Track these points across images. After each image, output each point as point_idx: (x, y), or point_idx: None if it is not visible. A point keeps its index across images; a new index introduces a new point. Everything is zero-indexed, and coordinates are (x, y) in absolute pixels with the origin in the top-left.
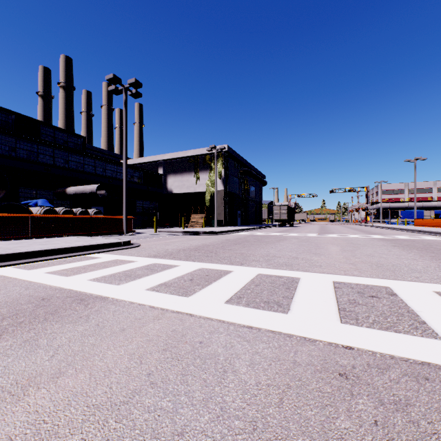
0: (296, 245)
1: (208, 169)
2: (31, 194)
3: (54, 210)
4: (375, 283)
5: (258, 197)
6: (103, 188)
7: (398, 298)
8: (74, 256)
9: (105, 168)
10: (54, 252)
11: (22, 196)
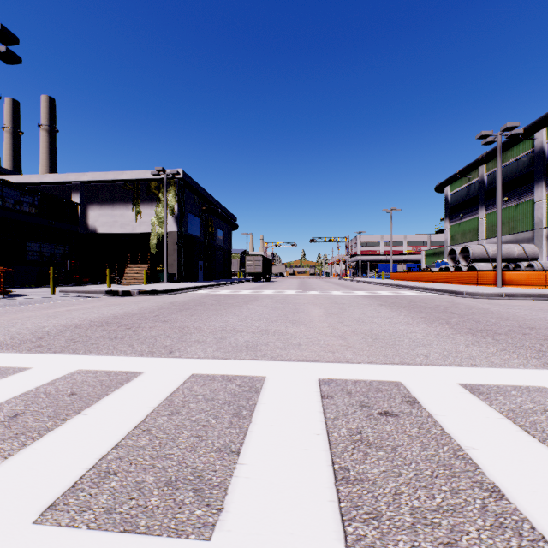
0: (269, 308)
1: (154, 202)
2: None
3: None
4: (380, 376)
5: (226, 244)
6: None
7: (424, 410)
8: None
9: None
10: None
11: None
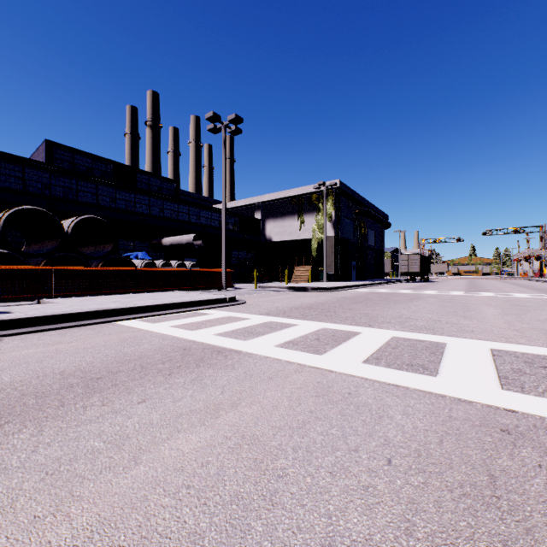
0: (436, 306)
1: (315, 211)
2: (129, 246)
3: (154, 263)
4: None
5: (378, 243)
6: (199, 238)
7: None
8: (185, 312)
9: (199, 215)
10: (168, 307)
11: (121, 249)
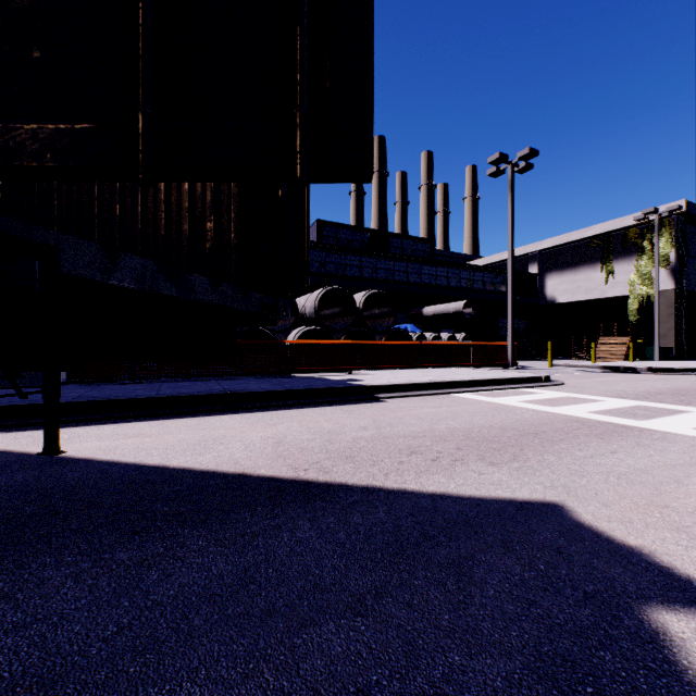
0: None
1: (633, 254)
2: None
3: (424, 336)
4: None
5: None
6: (468, 305)
7: None
8: (505, 389)
9: (458, 277)
10: (485, 383)
11: None
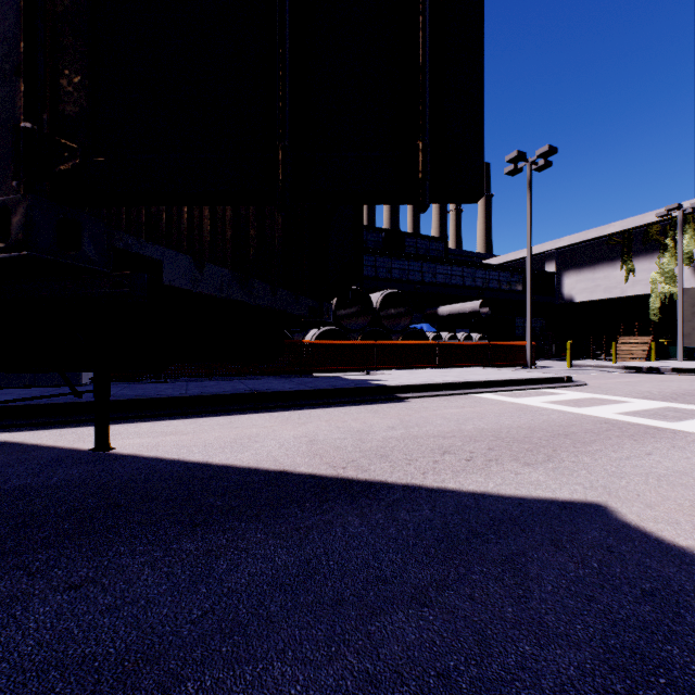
0: None
1: (655, 252)
2: None
3: (440, 336)
4: None
5: None
6: (485, 305)
7: None
8: (527, 389)
9: (474, 276)
10: (506, 383)
11: None
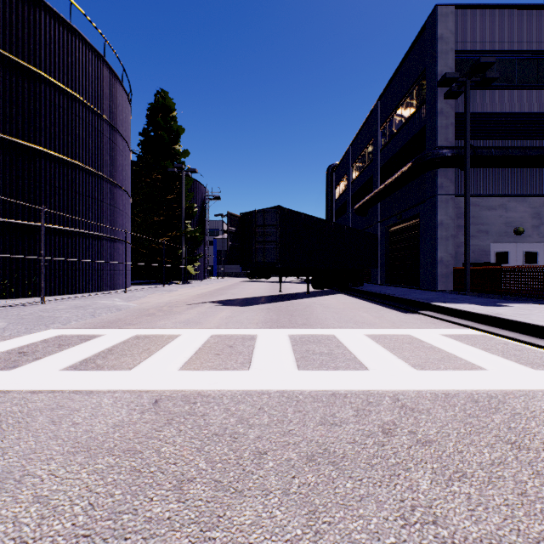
0: None
1: None
2: None
3: None
4: None
5: None
6: None
7: None
8: None
9: None
10: None
11: None
